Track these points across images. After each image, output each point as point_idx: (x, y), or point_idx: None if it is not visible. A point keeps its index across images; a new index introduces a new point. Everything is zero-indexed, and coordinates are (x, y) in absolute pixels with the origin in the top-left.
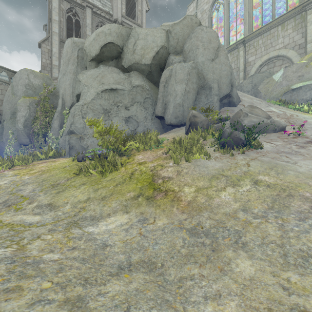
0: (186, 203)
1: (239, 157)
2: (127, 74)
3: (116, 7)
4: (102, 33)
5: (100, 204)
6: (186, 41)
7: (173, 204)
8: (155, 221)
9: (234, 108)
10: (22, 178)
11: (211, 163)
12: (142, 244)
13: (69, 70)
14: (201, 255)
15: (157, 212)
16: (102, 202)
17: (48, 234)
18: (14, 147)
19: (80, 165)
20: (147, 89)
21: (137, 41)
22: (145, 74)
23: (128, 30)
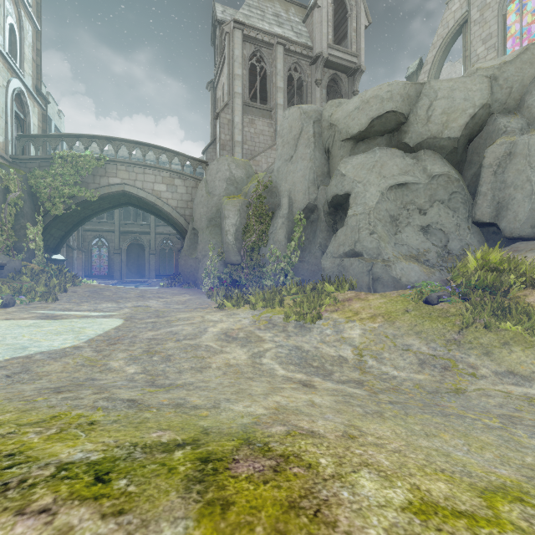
0: None
1: None
2: (411, 155)
3: (320, 33)
4: (375, 98)
5: None
6: (530, 90)
7: None
8: None
9: None
10: (371, 326)
11: None
12: None
13: (300, 155)
14: None
15: None
16: None
17: None
18: (216, 267)
19: (432, 309)
20: (456, 179)
21: (434, 102)
22: (444, 153)
23: (418, 87)
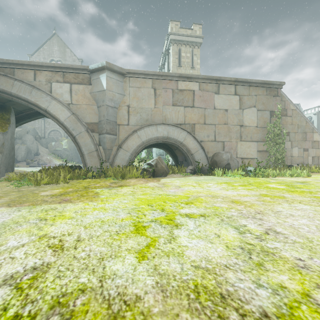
0: None
1: None
2: None
3: None
4: None
5: None
6: (23, 137)
7: None
8: None
9: (38, 157)
10: None
11: None
12: None
13: None
14: None
15: None
16: None
17: None
18: None
19: None
20: None
21: None
22: None
23: None
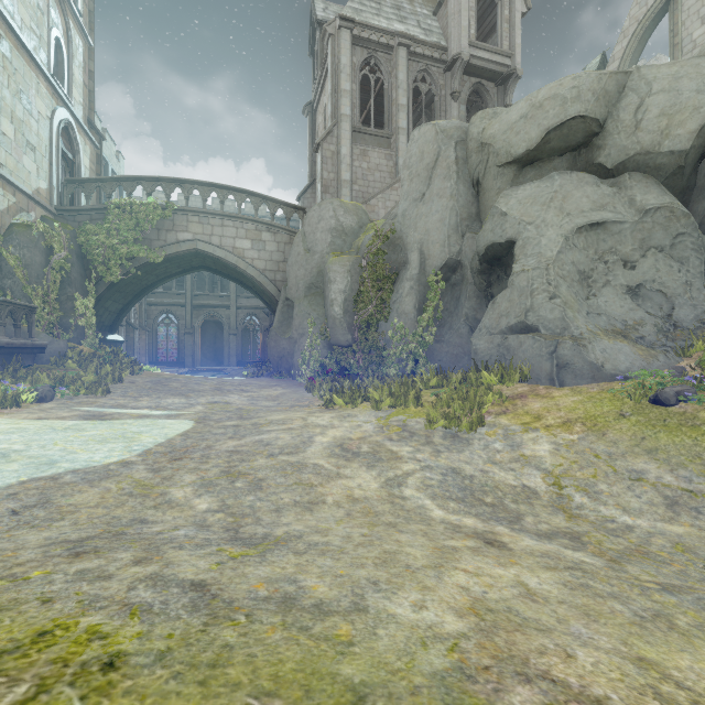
0: None
1: None
2: (607, 182)
3: (457, 27)
4: (552, 100)
5: None
6: None
7: None
8: None
9: None
10: (566, 439)
11: None
12: None
13: (436, 191)
14: None
15: None
16: None
17: None
18: (317, 350)
19: (665, 413)
20: (684, 214)
21: (647, 98)
22: (662, 176)
23: (621, 78)
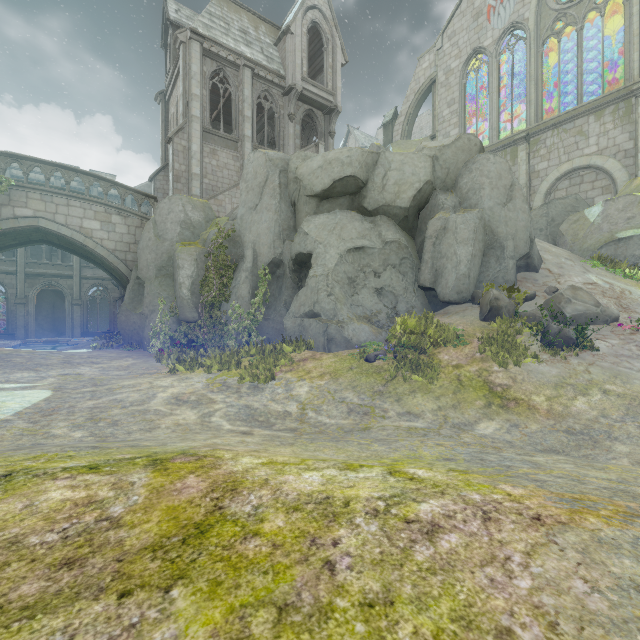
0: (545, 411)
1: (574, 361)
2: (369, 219)
3: (293, 63)
4: (336, 161)
5: (457, 412)
6: (462, 174)
7: (533, 412)
8: (527, 426)
9: (535, 276)
10: (318, 384)
11: (545, 368)
12: (534, 441)
13: (265, 205)
14: (587, 445)
15: (522, 419)
16: (457, 410)
17: (460, 434)
18: (167, 324)
19: (371, 366)
20: (405, 246)
21: (388, 172)
22: (397, 220)
23: (375, 156)
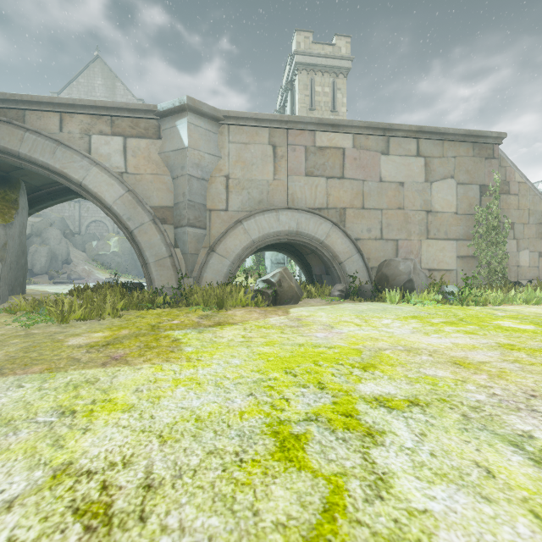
0: None
1: None
2: None
3: None
4: None
5: None
6: (44, 232)
7: None
8: None
9: (69, 266)
10: None
11: None
12: None
13: None
14: None
15: None
16: None
17: None
18: None
19: None
20: None
21: None
22: None
23: None
